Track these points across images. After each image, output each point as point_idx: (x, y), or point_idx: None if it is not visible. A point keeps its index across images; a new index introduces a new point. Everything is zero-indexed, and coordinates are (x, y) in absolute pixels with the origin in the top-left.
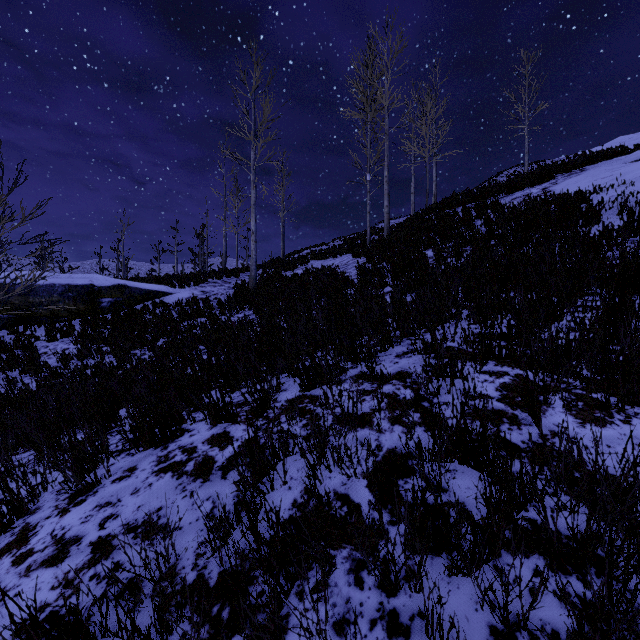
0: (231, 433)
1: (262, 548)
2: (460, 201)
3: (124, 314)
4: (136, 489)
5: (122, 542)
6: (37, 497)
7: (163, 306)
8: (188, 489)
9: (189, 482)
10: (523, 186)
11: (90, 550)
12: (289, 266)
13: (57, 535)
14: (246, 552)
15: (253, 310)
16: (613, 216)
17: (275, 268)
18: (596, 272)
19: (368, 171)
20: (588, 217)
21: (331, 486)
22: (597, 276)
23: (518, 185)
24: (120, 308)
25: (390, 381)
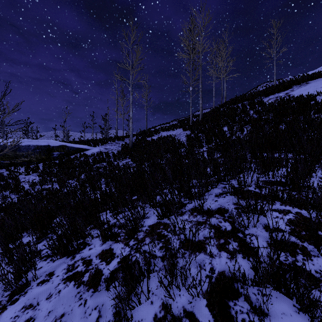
0: (114, 250)
1: None
2: (240, 100)
3: (65, 160)
4: (50, 294)
5: None
6: None
7: (85, 156)
8: (83, 297)
9: (84, 291)
10: (274, 92)
11: None
12: (149, 135)
13: None
14: None
15: (131, 159)
16: None
17: (142, 136)
18: None
19: (191, 85)
20: (317, 109)
21: (181, 303)
22: None
23: (272, 92)
24: (63, 157)
25: (214, 215)
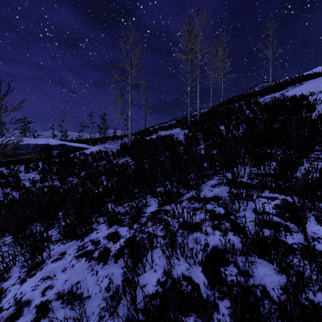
0: (119, 232)
1: (139, 314)
2: (236, 100)
3: (64, 159)
4: (64, 268)
5: (54, 306)
6: (9, 270)
7: (84, 155)
8: (95, 269)
9: (95, 264)
10: (270, 92)
11: (35, 311)
12: (148, 134)
13: (17, 298)
14: (130, 316)
15: (130, 157)
16: (321, 108)
17: (141, 135)
18: (318, 138)
19: (189, 85)
20: (308, 108)
21: (180, 270)
22: (320, 141)
23: (267, 92)
24: (62, 156)
25: (209, 202)
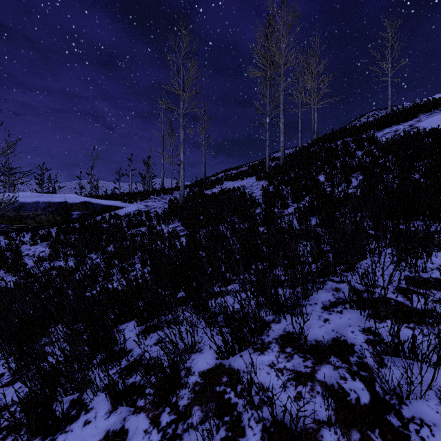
0: (129, 436)
1: None
2: (339, 136)
3: (88, 223)
4: None
5: None
6: None
7: (116, 217)
8: None
9: None
10: (391, 124)
11: None
12: (209, 186)
13: None
14: None
15: (180, 223)
16: None
17: (198, 187)
18: None
19: (267, 115)
20: None
21: None
22: None
23: (387, 123)
24: (85, 219)
25: (328, 358)
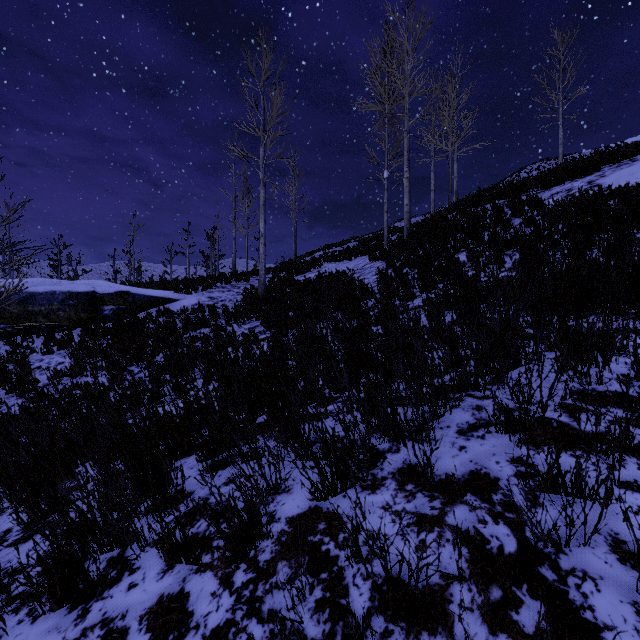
0: (190, 600)
1: None
2: (488, 198)
3: (126, 323)
4: None
5: None
6: None
7: (167, 314)
8: None
9: None
10: (563, 180)
11: None
12: (301, 269)
13: None
14: None
15: (260, 322)
16: None
17: (286, 271)
18: None
19: (386, 167)
20: None
21: None
22: None
23: (557, 179)
24: (123, 316)
25: (462, 496)
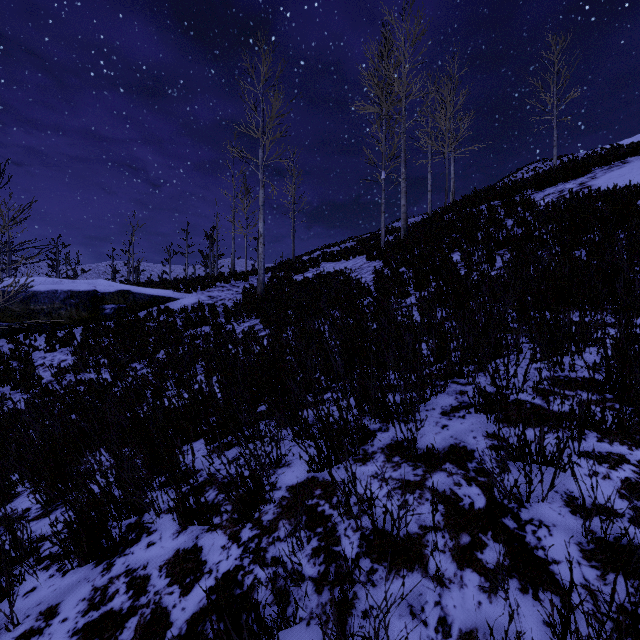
0: (203, 552)
1: None
2: (483, 199)
3: (127, 321)
4: None
5: None
6: None
7: (168, 313)
8: None
9: None
10: (556, 181)
11: None
12: (299, 269)
13: None
14: None
15: (260, 320)
16: None
17: (285, 271)
18: None
19: (383, 168)
20: None
21: None
22: None
23: (550, 180)
24: (123, 315)
25: (442, 465)
